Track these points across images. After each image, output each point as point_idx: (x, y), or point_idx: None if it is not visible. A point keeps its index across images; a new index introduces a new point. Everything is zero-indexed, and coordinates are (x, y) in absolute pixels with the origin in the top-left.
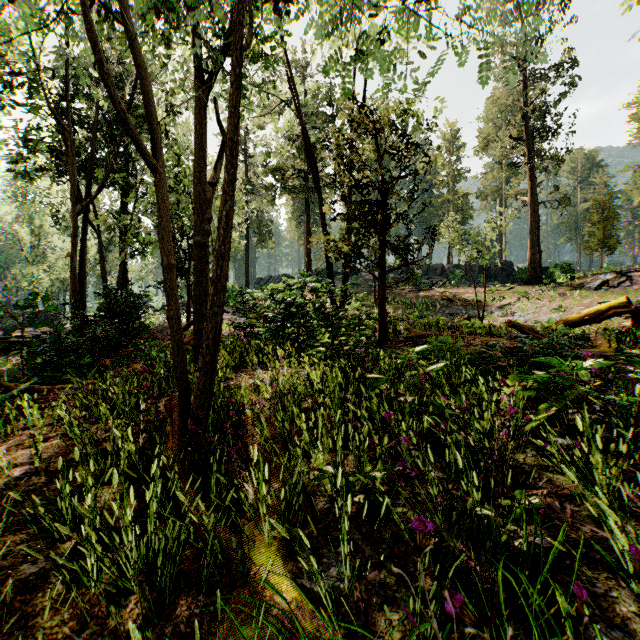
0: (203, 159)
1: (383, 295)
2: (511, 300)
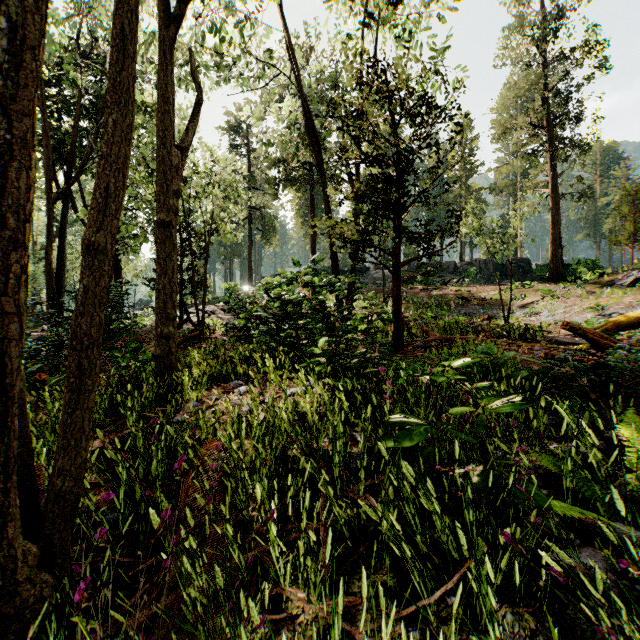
0: (169, 114)
1: (398, 291)
2: (534, 299)
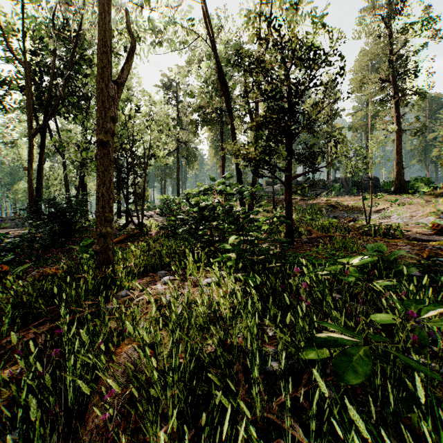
0: (107, 53)
1: (290, 199)
2: (384, 206)
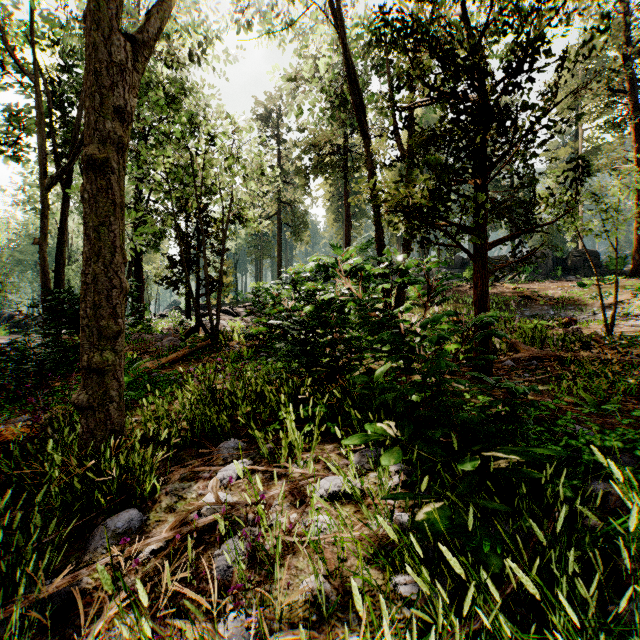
0: None
1: (484, 286)
2: (621, 297)
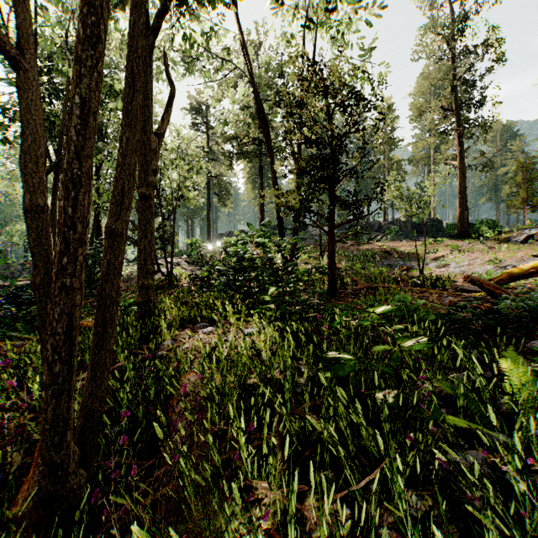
0: (148, 108)
1: (332, 249)
2: (444, 253)
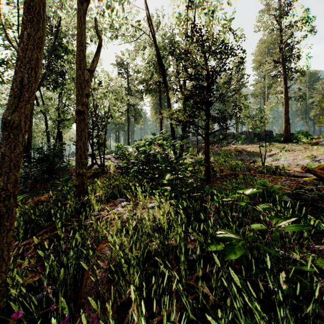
0: (83, 51)
1: (207, 148)
2: (276, 151)
